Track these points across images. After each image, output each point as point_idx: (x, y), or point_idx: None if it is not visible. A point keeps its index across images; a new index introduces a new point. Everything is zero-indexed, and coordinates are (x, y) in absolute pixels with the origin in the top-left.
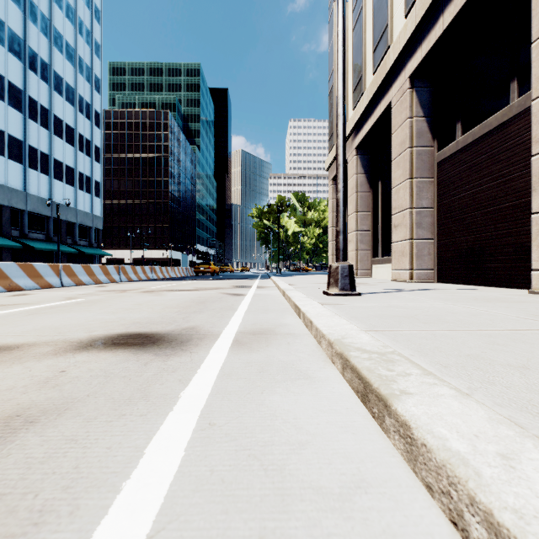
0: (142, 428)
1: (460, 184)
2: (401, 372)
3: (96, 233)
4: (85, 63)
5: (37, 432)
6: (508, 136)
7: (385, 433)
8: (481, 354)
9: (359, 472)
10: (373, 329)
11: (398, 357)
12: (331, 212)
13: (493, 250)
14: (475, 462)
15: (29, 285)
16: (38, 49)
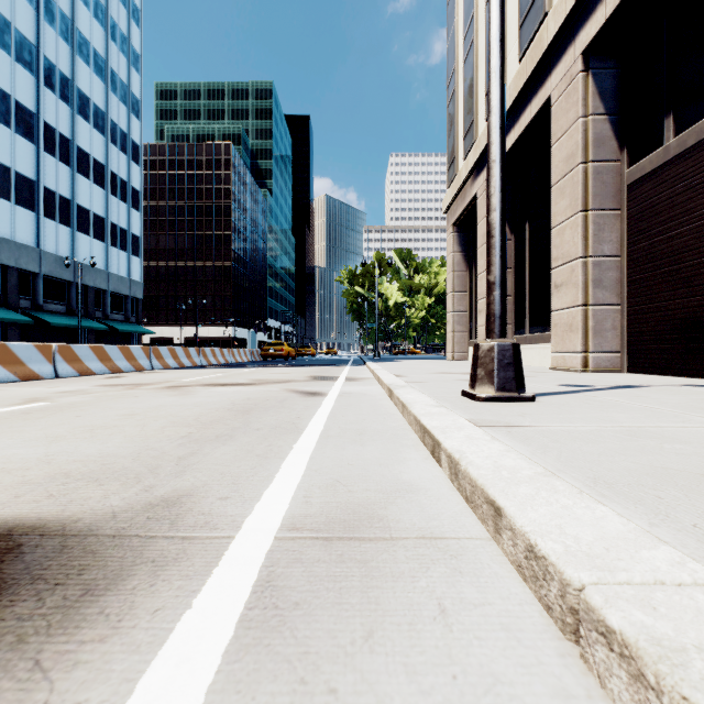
0: None
1: (671, 214)
2: None
3: (134, 304)
4: (120, 79)
5: None
6: None
7: None
8: None
9: None
10: None
11: None
12: (451, 271)
13: None
14: None
15: (0, 376)
16: (56, 59)
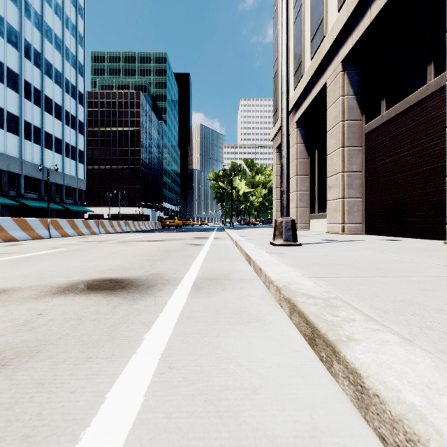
0: (106, 371)
1: (384, 151)
2: (345, 318)
3: (80, 193)
4: (71, 52)
5: (8, 375)
6: (425, 111)
7: (333, 377)
8: (414, 300)
9: (311, 419)
10: (315, 276)
11: (341, 303)
12: (275, 176)
13: (412, 207)
14: (433, 418)
15: (23, 237)
16: (32, 40)
